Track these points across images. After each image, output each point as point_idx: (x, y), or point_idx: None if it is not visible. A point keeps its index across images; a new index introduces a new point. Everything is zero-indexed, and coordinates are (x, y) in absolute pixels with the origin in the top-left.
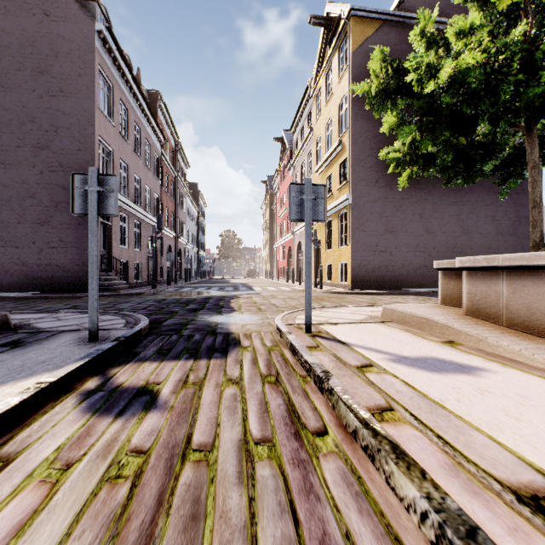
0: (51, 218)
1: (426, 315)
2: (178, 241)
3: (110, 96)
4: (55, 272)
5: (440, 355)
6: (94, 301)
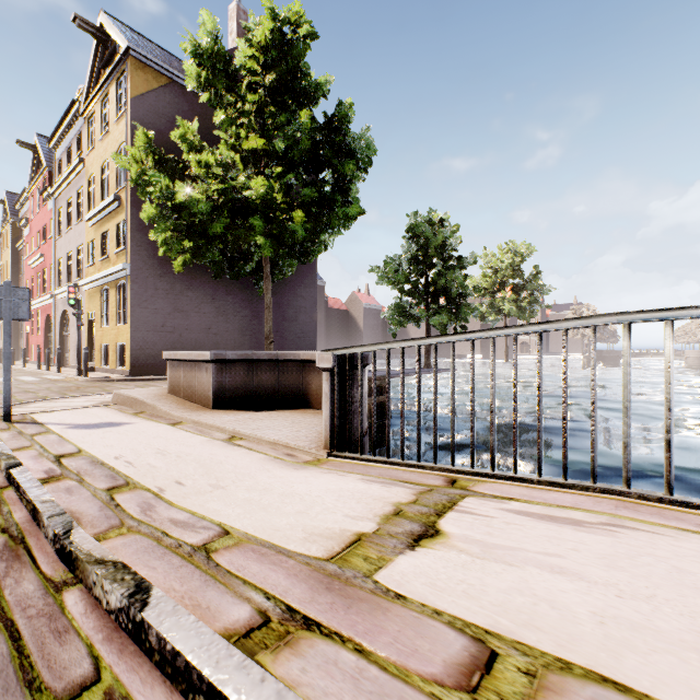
0: None
1: (136, 396)
2: None
3: None
4: None
5: (116, 420)
6: None
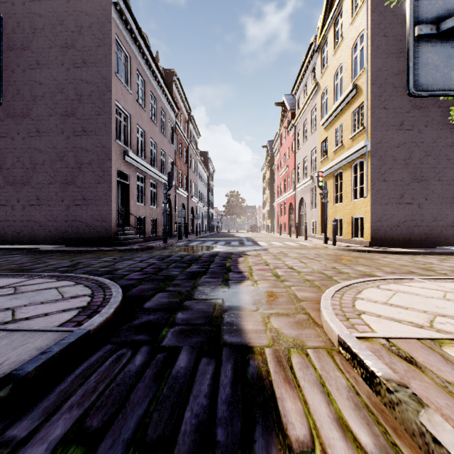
0: (76, 178)
1: None
2: (190, 200)
3: (127, 66)
4: (79, 227)
5: None
6: None
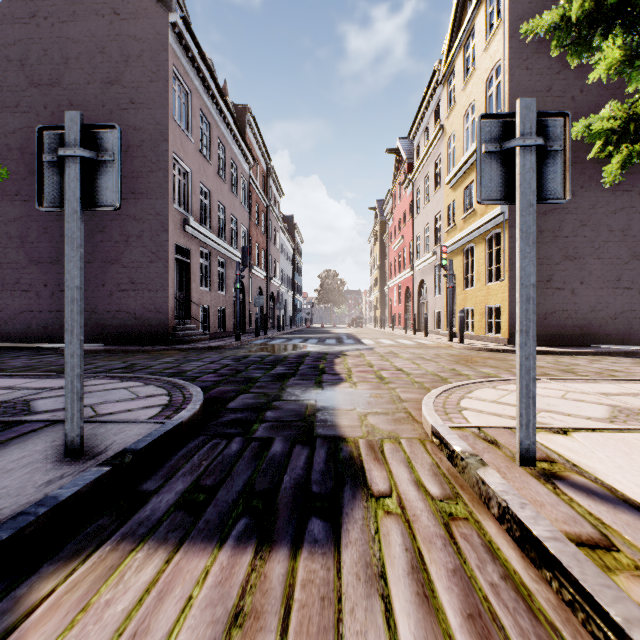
0: (121, 255)
1: None
2: (270, 283)
3: (188, 106)
4: (126, 320)
5: None
6: (73, 379)
